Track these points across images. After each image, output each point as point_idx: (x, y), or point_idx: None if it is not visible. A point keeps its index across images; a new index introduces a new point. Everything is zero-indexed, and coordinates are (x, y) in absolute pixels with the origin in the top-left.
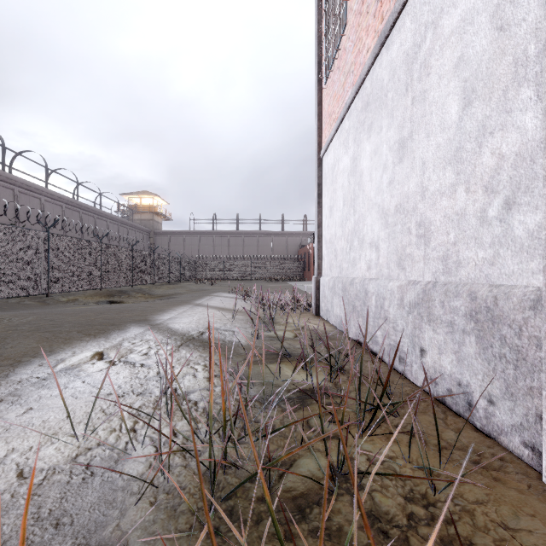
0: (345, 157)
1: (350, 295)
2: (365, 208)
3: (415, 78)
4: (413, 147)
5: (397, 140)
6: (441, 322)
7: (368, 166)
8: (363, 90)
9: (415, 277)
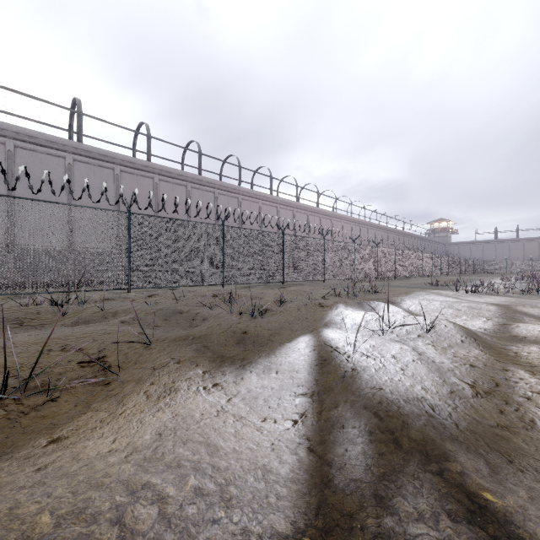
0: None
1: None
2: None
3: None
4: None
5: None
6: None
7: None
8: None
9: None
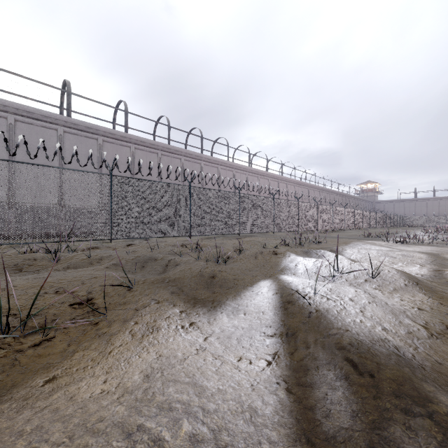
0: None
1: None
2: None
3: None
4: None
5: None
6: None
7: None
8: None
9: None
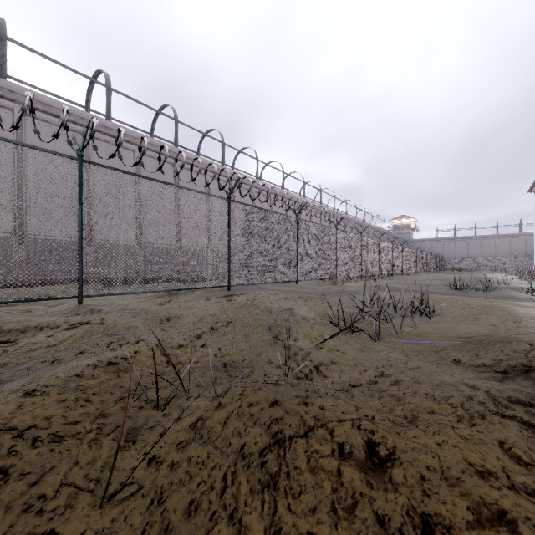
0: None
1: None
2: None
3: None
4: None
5: None
6: None
7: None
8: None
9: None
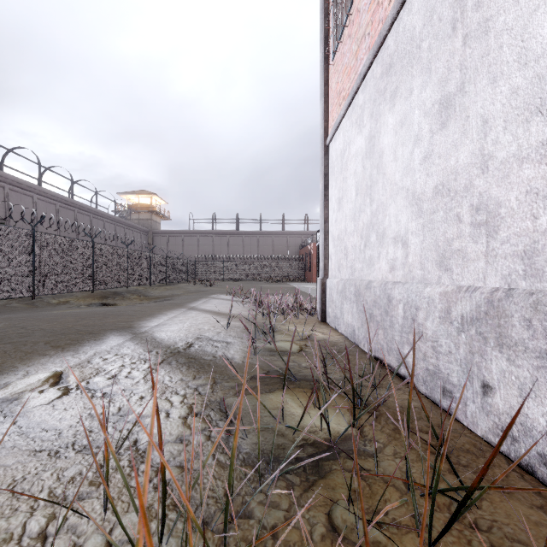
0: (359, 138)
1: (365, 301)
2: (387, 195)
3: (468, 7)
4: (465, 102)
5: (438, 99)
6: (525, 349)
7: (390, 143)
8: (383, 51)
9: (468, 281)
